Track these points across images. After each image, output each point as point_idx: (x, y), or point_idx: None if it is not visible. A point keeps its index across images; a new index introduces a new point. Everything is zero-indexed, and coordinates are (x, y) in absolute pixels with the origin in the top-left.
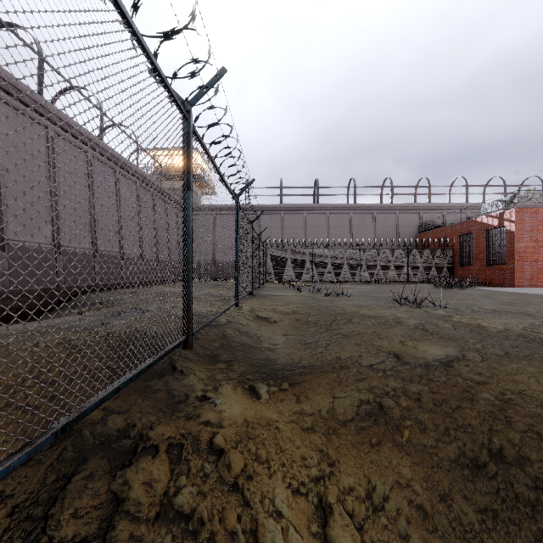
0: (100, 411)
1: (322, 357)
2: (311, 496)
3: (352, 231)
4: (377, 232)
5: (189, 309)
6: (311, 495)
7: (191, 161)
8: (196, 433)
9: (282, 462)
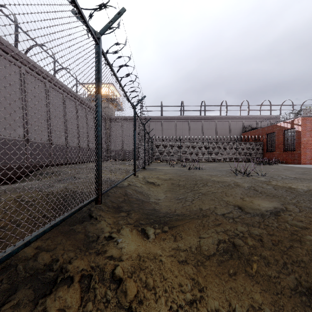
0: (33, 250)
1: (190, 208)
2: None
3: (203, 131)
4: (217, 132)
5: (99, 176)
6: None
7: (100, 73)
8: (102, 266)
9: (164, 289)
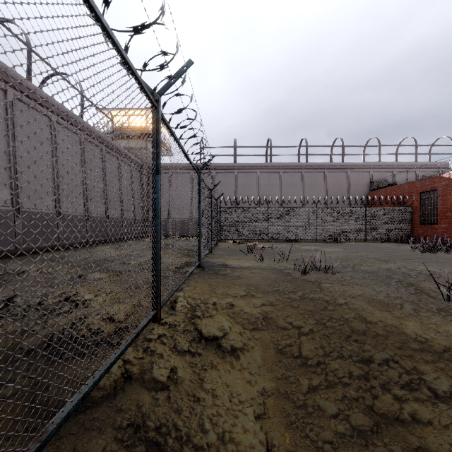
0: None
1: None
2: None
3: (304, 189)
4: (328, 190)
5: None
6: None
7: None
8: None
9: None
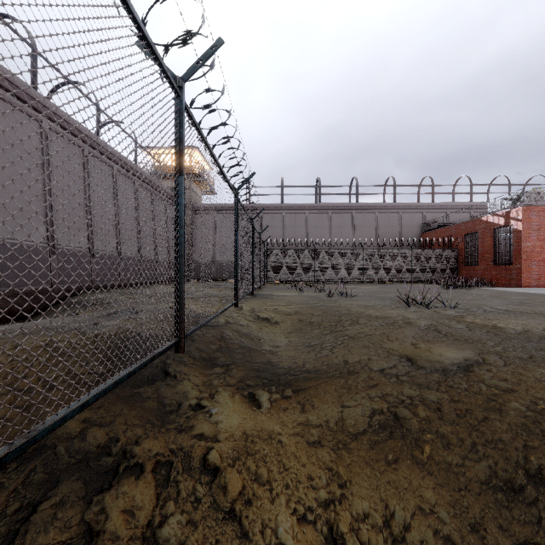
0: (79, 424)
1: (328, 361)
2: (320, 525)
3: (354, 230)
4: (379, 231)
5: (181, 308)
6: (320, 523)
7: (183, 143)
8: (188, 449)
9: (285, 483)
